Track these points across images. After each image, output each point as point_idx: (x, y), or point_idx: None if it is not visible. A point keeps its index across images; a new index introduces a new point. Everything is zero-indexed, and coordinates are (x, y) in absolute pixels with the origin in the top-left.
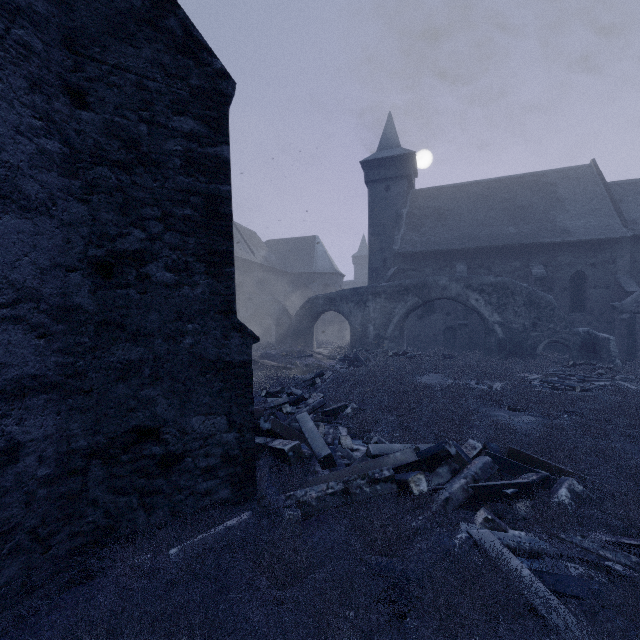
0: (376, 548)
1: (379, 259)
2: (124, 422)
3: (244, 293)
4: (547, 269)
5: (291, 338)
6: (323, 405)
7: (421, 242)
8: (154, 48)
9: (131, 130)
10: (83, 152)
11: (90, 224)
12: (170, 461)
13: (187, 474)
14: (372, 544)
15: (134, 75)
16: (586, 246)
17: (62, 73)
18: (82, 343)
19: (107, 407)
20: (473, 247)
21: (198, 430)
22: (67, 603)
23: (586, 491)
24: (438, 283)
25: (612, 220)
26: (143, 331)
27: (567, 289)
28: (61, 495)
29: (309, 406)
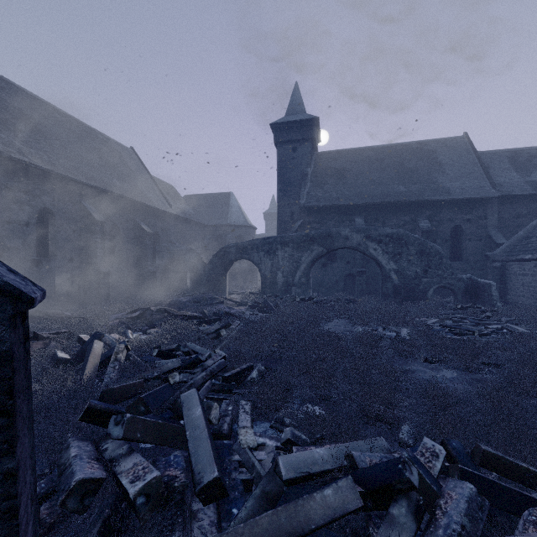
0: None
1: (287, 213)
2: None
3: (160, 242)
4: (431, 223)
5: (205, 285)
6: (224, 367)
7: (324, 198)
8: None
9: None
10: None
11: None
12: None
13: None
14: None
15: None
16: (463, 204)
17: None
18: None
19: None
20: (370, 203)
21: None
22: None
23: None
24: (341, 234)
25: (483, 182)
26: None
27: (448, 241)
28: None
29: (206, 371)
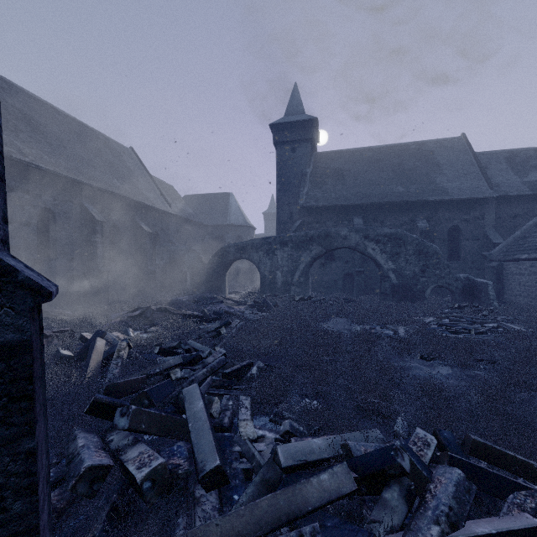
0: None
1: (286, 213)
2: None
3: (160, 242)
4: (429, 223)
5: (204, 284)
6: (224, 364)
7: (323, 198)
8: None
9: None
10: None
11: None
12: None
13: None
14: None
15: None
16: (461, 204)
17: None
18: None
19: None
20: (368, 203)
21: None
22: None
23: None
24: (339, 233)
25: (481, 183)
26: None
27: (445, 241)
28: None
29: (206, 368)
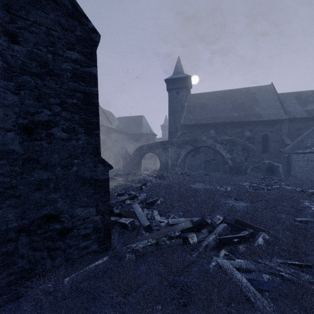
0: (172, 272)
1: (173, 127)
2: (39, 212)
3: (106, 143)
4: (251, 133)
5: (130, 166)
6: (146, 199)
7: (193, 119)
8: (56, 14)
9: (43, 57)
10: (15, 67)
11: (19, 106)
12: (65, 232)
13: (74, 238)
14: (170, 270)
15: (45, 27)
16: (269, 122)
17: (3, 23)
18: (15, 170)
19: (29, 204)
20: (218, 122)
21: (80, 215)
22: (5, 312)
23: (270, 238)
24: (201, 139)
25: (280, 111)
26: (50, 163)
27: (260, 142)
28: (2, 253)
29: (139, 200)
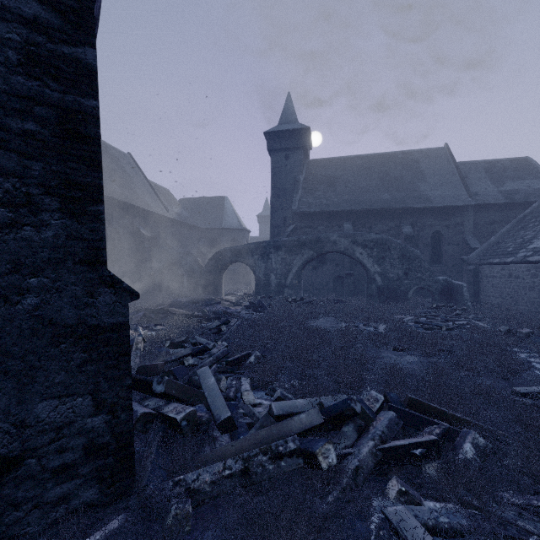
0: None
1: (280, 217)
2: None
3: (157, 245)
4: (414, 229)
5: (201, 287)
6: (227, 354)
7: (315, 204)
8: None
9: None
10: None
11: None
12: None
13: (29, 481)
14: None
15: None
16: (442, 211)
17: None
18: None
19: None
20: (357, 209)
21: (47, 419)
22: None
23: (489, 444)
24: (330, 239)
25: (461, 191)
26: None
27: (429, 245)
28: None
29: (212, 357)
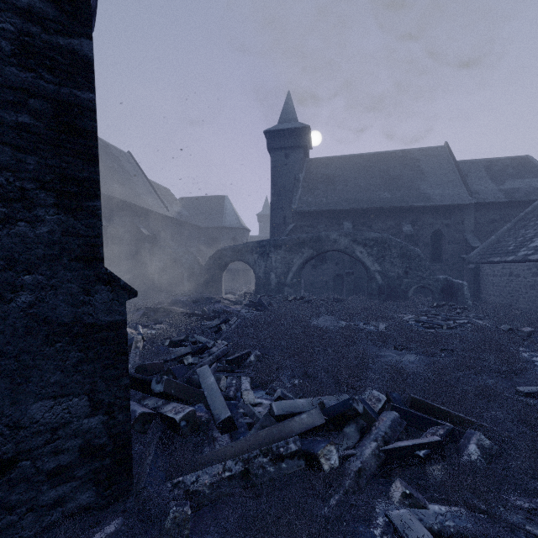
0: None
1: (280, 216)
2: None
3: (158, 244)
4: (414, 228)
5: (201, 285)
6: (227, 353)
7: (315, 203)
8: None
9: None
10: None
11: None
12: None
13: (23, 484)
14: None
15: None
16: (443, 210)
17: None
18: None
19: None
20: (357, 208)
21: (42, 420)
22: None
23: (494, 446)
24: (330, 237)
25: (461, 190)
26: None
27: (429, 244)
28: None
29: (212, 355)
